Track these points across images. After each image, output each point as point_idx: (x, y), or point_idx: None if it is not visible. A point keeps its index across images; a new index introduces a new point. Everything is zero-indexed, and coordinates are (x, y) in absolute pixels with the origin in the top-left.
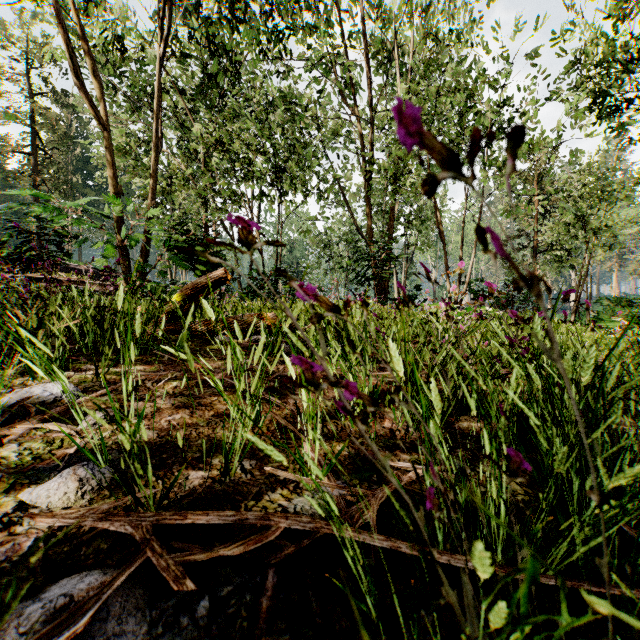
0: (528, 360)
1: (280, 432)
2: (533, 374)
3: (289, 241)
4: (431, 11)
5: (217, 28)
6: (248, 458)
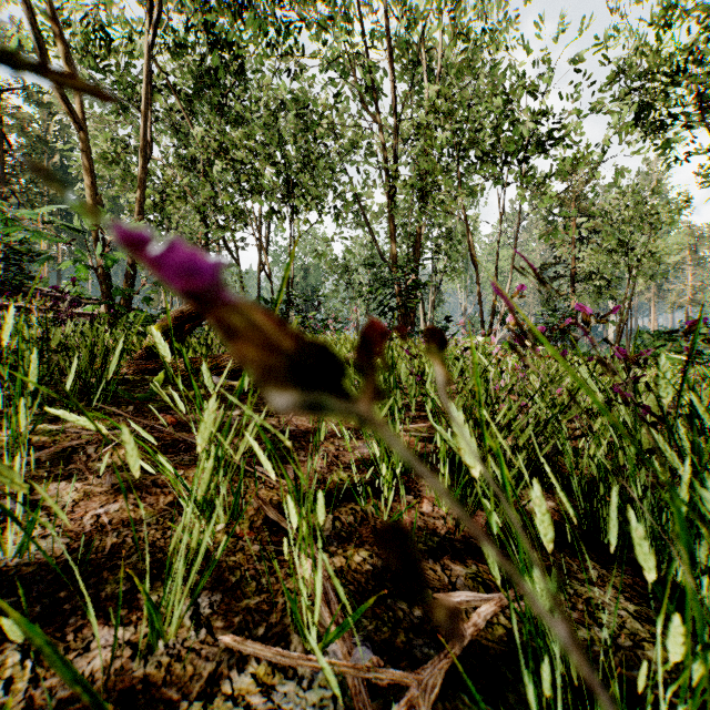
0: (650, 425)
1: (269, 531)
2: (666, 450)
3: (303, 266)
4: (462, 8)
5: (217, 15)
6: (209, 589)
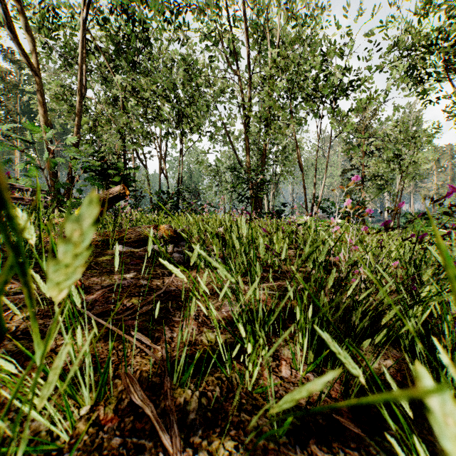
0: None
1: (133, 415)
2: None
3: (189, 170)
4: (293, 0)
5: (130, 1)
6: None
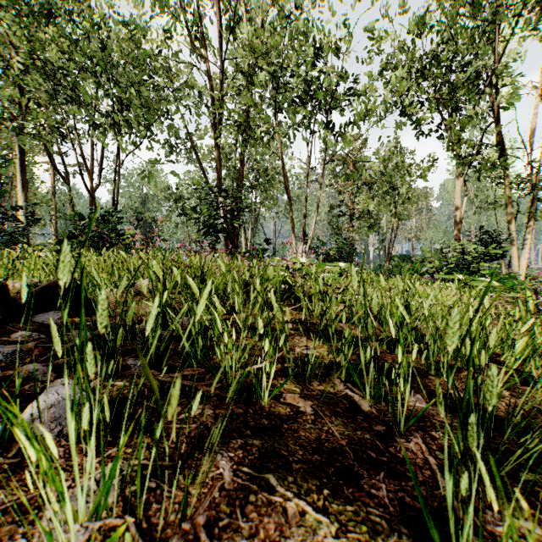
0: None
1: None
2: None
3: (142, 194)
4: None
5: None
6: None
